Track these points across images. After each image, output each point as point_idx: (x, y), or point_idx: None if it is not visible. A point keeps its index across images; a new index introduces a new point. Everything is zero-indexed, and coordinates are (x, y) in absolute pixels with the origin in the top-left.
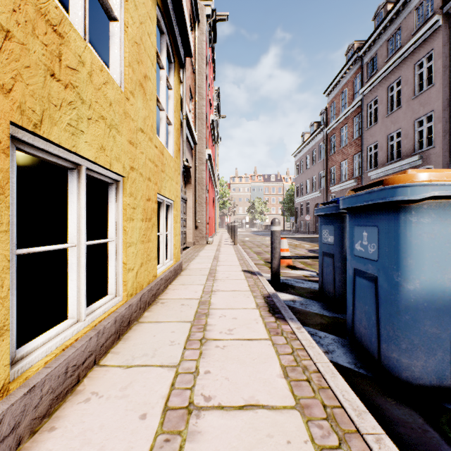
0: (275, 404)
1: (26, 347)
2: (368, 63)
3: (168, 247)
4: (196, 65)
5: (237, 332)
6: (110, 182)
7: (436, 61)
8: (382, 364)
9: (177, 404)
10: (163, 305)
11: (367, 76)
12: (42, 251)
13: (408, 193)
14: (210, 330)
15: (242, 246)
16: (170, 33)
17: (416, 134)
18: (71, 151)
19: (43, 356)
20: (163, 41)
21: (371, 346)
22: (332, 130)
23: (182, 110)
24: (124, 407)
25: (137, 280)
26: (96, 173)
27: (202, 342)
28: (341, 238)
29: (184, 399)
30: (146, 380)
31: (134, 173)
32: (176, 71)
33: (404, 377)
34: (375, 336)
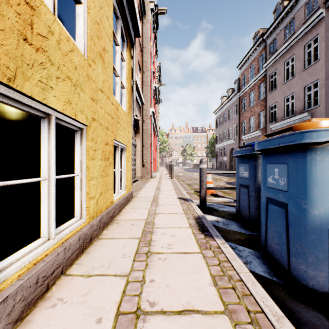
0: (208, 309)
1: (2, 262)
2: (269, 45)
3: (122, 180)
4: (143, 45)
5: (175, 246)
6: (75, 129)
7: (321, 43)
8: (291, 274)
9: (127, 309)
10: (117, 225)
11: (269, 54)
12: (28, 183)
13: (314, 137)
14: (154, 245)
15: (177, 180)
16: (124, 18)
17: (305, 97)
18: (42, 102)
19: (17, 270)
20: (118, 24)
21: (281, 259)
22: (243, 94)
23: (133, 78)
24: (83, 312)
25: (97, 206)
26: (64, 122)
27: (148, 255)
28: (254, 173)
29: (133, 304)
30: (102, 288)
31: (95, 123)
32: (128, 48)
33: (311, 285)
34: (286, 251)
